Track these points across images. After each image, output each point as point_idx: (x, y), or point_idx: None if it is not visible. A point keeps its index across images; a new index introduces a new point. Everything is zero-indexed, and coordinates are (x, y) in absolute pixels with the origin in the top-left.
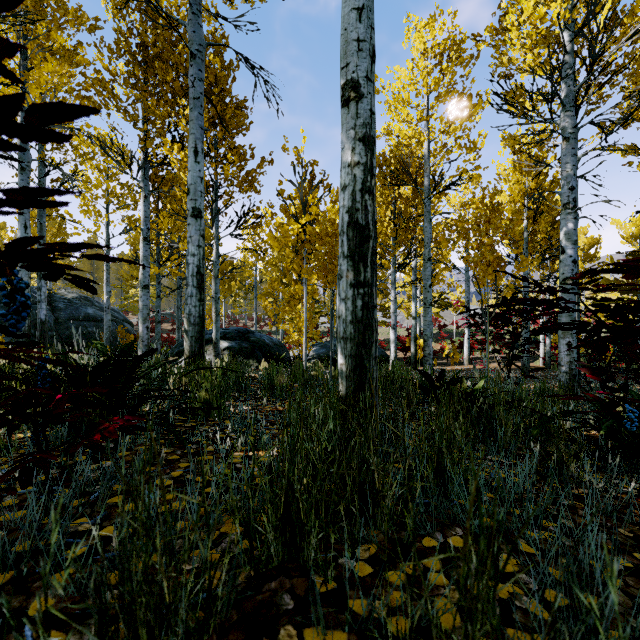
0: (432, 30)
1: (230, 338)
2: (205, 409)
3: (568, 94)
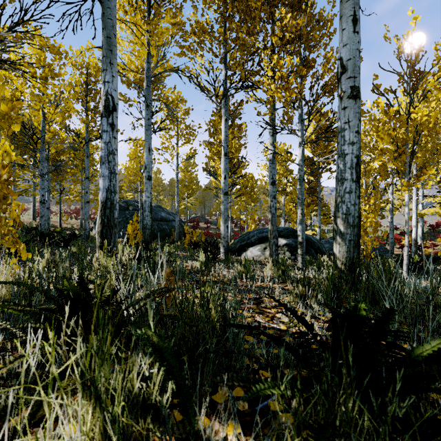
0: None
1: (284, 236)
2: None
3: None
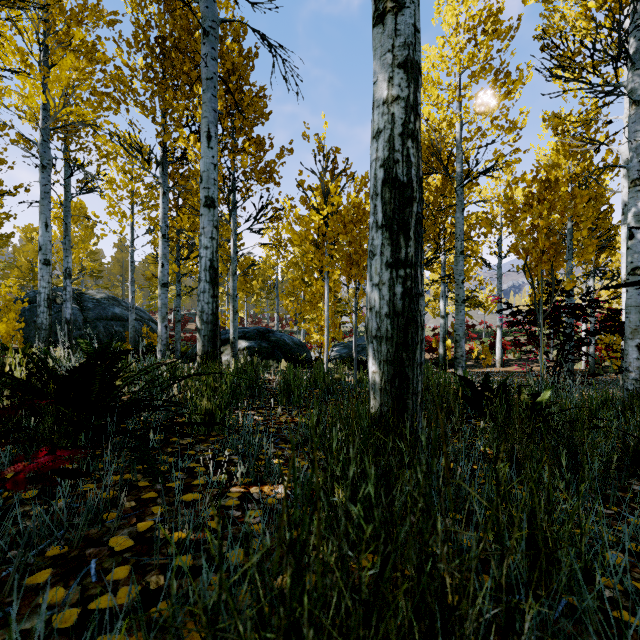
0: (466, 1)
1: (250, 338)
2: (207, 421)
3: (638, 49)
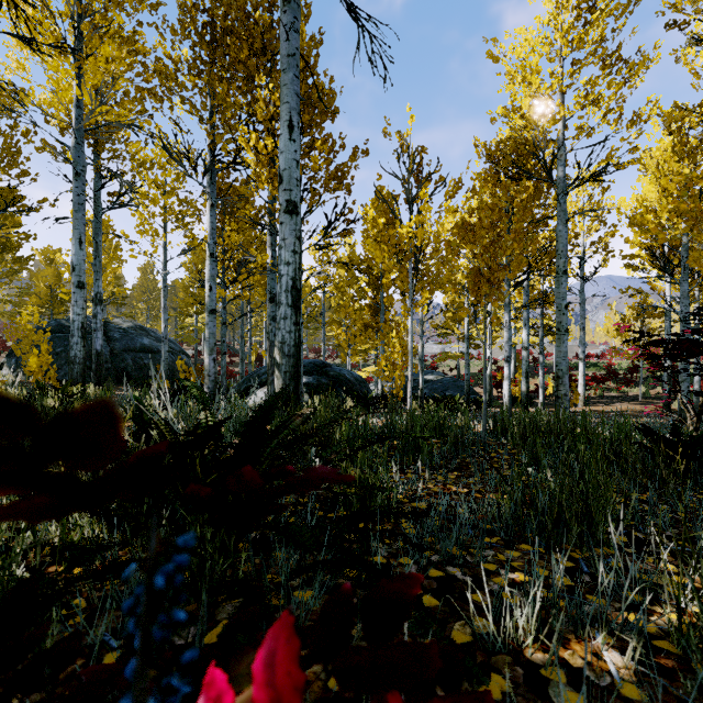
0: None
1: (306, 372)
2: (362, 499)
3: None
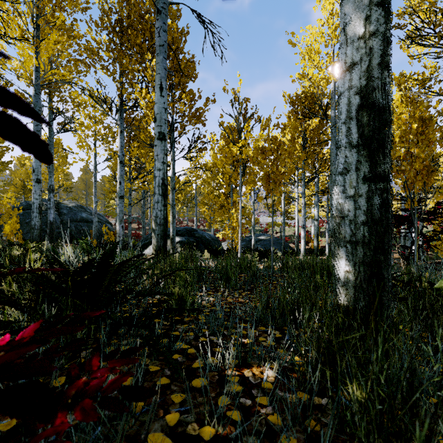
0: None
1: (181, 234)
2: (179, 304)
3: None
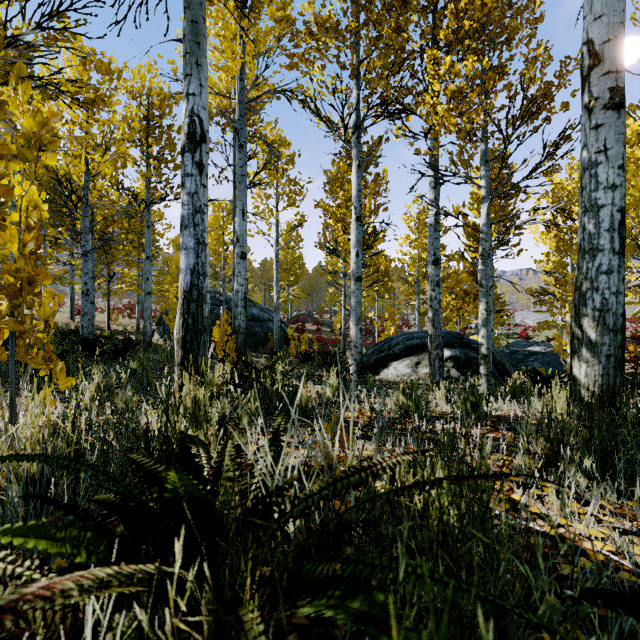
0: None
1: (446, 344)
2: None
3: None
